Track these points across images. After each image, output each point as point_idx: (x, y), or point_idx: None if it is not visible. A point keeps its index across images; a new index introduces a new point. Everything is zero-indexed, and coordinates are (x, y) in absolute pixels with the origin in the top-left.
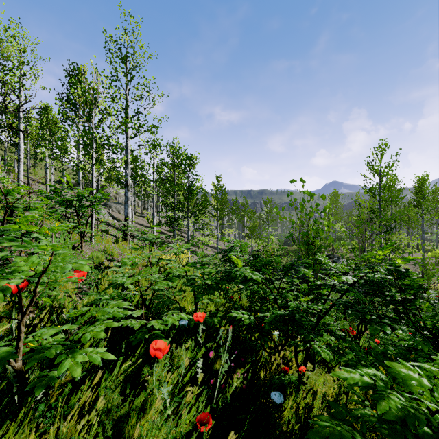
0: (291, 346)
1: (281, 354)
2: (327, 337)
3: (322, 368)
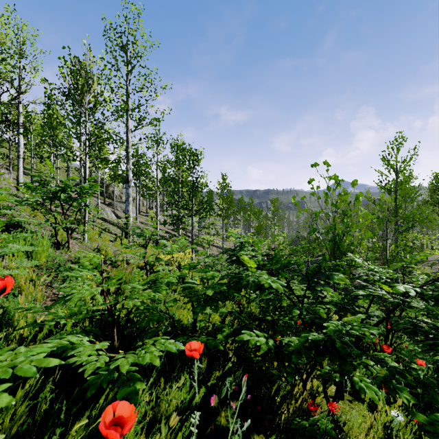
0: (322, 378)
1: (307, 387)
2: (365, 361)
3: (350, 393)
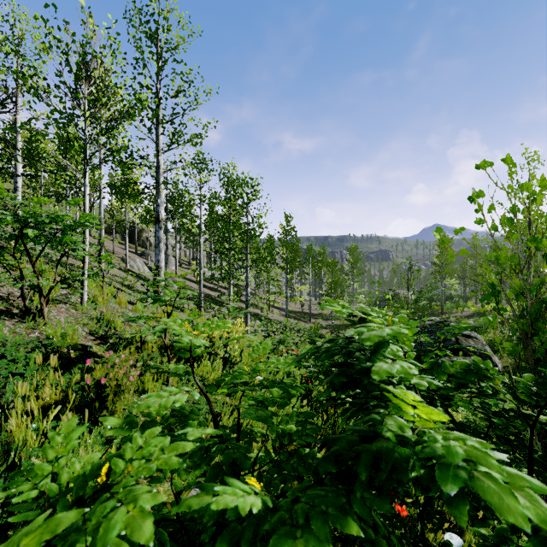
0: None
1: None
2: None
3: None
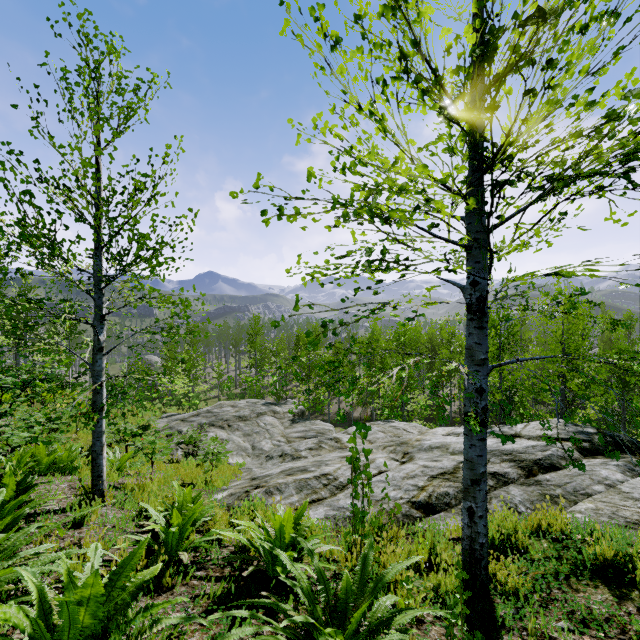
0: None
1: None
2: None
3: None
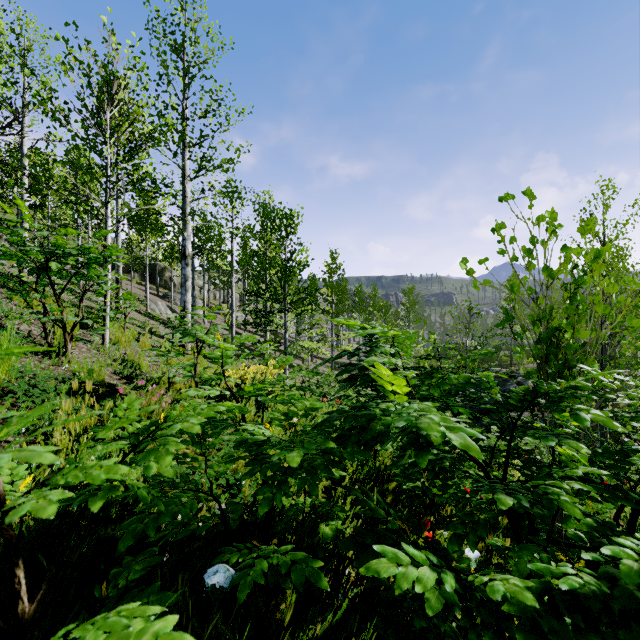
0: None
1: None
2: None
3: None
